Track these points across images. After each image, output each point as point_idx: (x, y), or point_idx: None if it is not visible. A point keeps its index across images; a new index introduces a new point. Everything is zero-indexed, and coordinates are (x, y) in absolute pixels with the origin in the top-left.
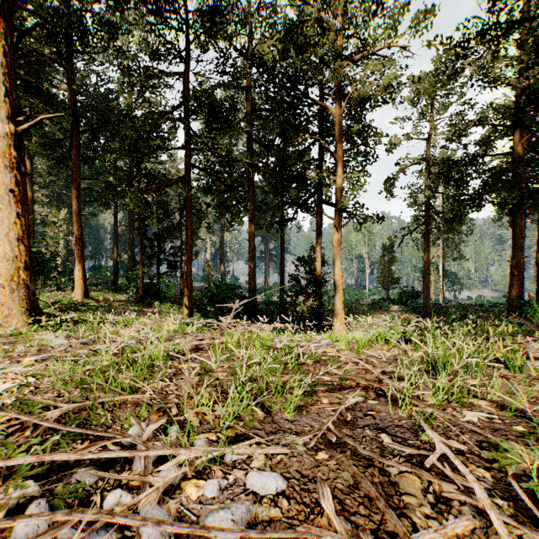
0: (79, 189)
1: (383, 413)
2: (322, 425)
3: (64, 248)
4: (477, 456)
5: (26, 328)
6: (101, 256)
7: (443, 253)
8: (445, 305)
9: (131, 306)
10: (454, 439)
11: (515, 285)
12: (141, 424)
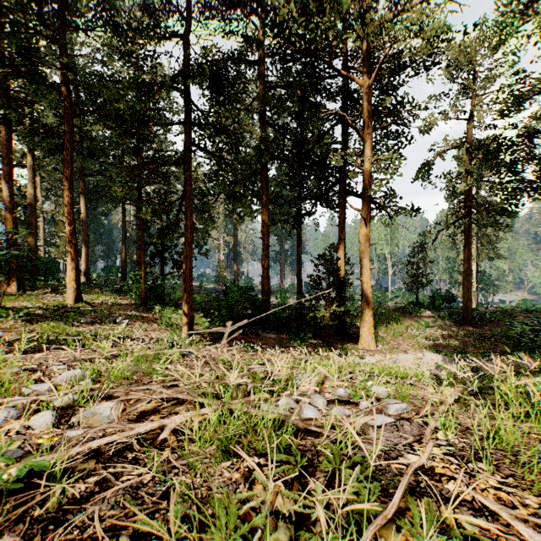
0: (71, 180)
1: None
2: None
3: None
4: None
5: None
6: (113, 256)
7: (477, 251)
8: (485, 310)
9: (130, 311)
10: None
11: None
12: None
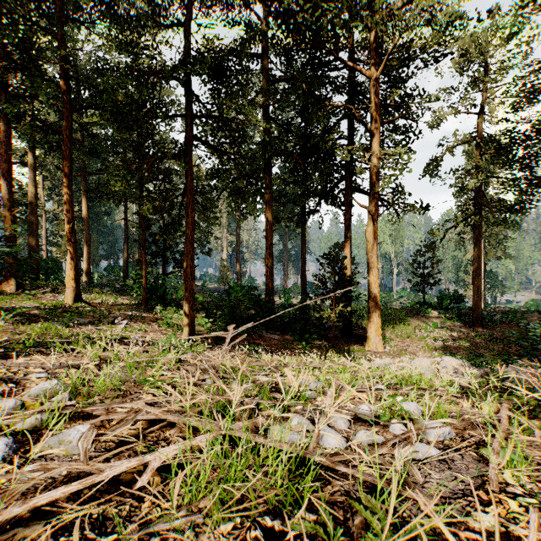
0: (70, 176)
1: None
2: None
3: None
4: None
5: None
6: (116, 256)
7: (484, 251)
8: (494, 310)
9: (131, 311)
10: None
11: None
12: None
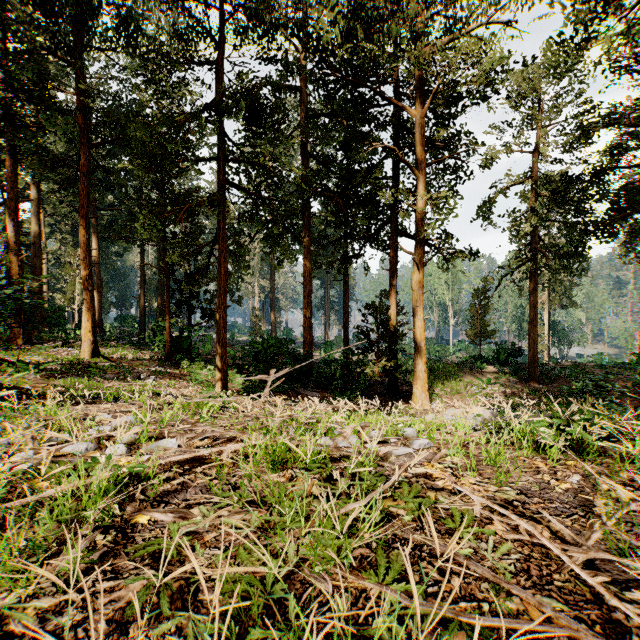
0: (87, 218)
1: None
2: None
3: (81, 294)
4: None
5: None
6: (129, 304)
7: (549, 299)
8: (555, 365)
9: (154, 367)
10: None
11: None
12: None
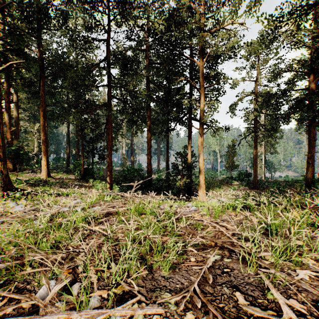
0: (44, 111)
1: (236, 270)
2: (190, 286)
3: (37, 147)
4: (316, 317)
5: (0, 199)
6: (60, 151)
7: (264, 149)
8: (266, 181)
9: (76, 182)
10: (293, 298)
11: (310, 169)
12: (52, 282)
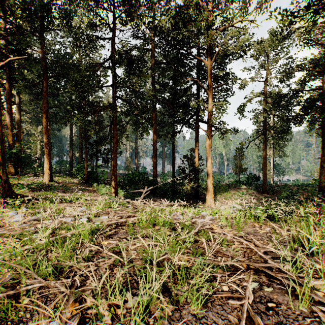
0: (47, 113)
1: (283, 305)
2: None
3: (40, 150)
4: None
5: None
6: (63, 154)
7: (273, 152)
8: (275, 185)
9: (79, 186)
10: None
11: (323, 173)
12: (54, 323)
